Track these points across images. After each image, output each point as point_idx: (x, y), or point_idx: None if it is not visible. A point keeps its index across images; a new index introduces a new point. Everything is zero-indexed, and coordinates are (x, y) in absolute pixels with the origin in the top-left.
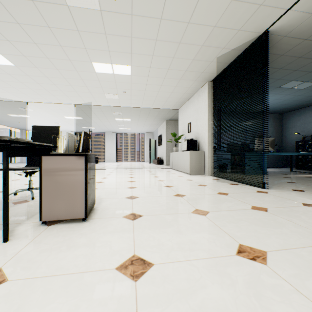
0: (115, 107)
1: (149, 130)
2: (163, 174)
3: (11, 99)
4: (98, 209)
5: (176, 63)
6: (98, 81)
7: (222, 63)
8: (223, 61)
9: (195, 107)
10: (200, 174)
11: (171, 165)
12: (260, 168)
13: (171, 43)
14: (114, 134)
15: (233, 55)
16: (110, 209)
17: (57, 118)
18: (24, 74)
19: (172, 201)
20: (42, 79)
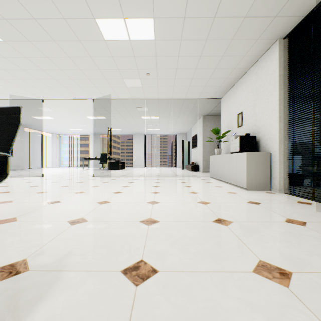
0: (140, 99)
1: (182, 130)
2: (202, 188)
3: (26, 97)
4: None
5: None
6: (111, 58)
7: None
8: None
9: (251, 87)
10: (264, 190)
11: (211, 173)
12: None
13: None
14: (143, 136)
15: None
16: None
17: (81, 119)
18: (20, 56)
19: (269, 320)
20: (43, 62)
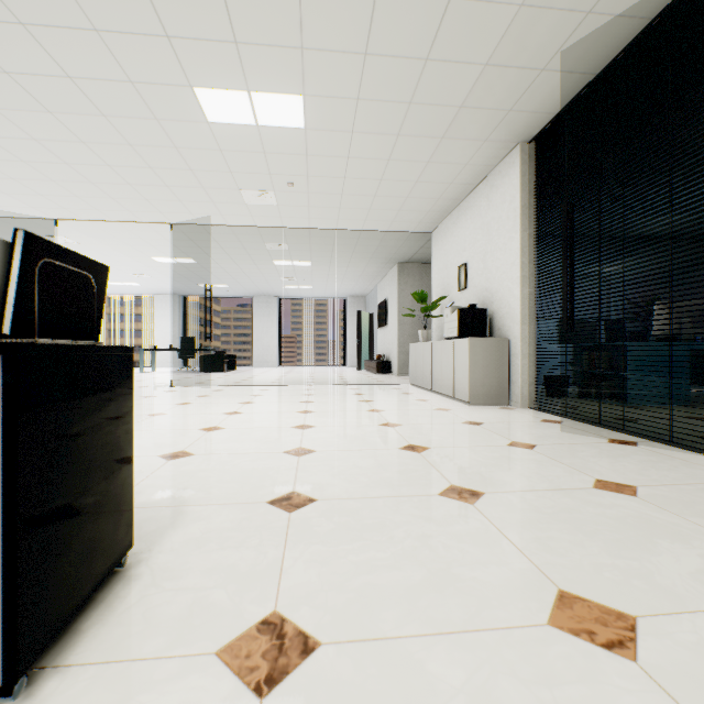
0: (271, 228)
1: (358, 290)
2: (393, 403)
3: (17, 213)
4: (136, 580)
5: (435, 79)
6: (218, 152)
7: (573, 73)
8: (577, 65)
9: (481, 219)
10: (498, 404)
11: (412, 376)
12: (670, 387)
13: (424, 1)
14: (275, 300)
15: (614, 42)
16: (187, 578)
17: (137, 263)
18: (23, 137)
19: (440, 526)
20: (73, 151)
